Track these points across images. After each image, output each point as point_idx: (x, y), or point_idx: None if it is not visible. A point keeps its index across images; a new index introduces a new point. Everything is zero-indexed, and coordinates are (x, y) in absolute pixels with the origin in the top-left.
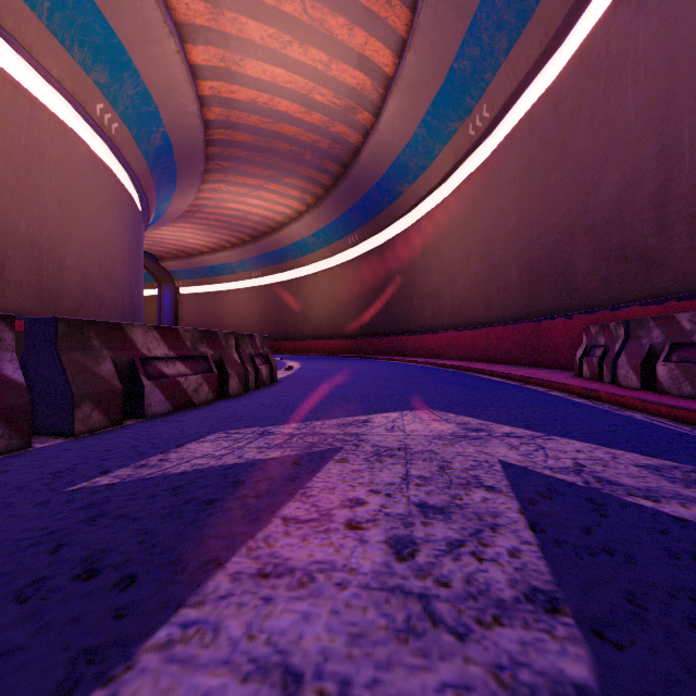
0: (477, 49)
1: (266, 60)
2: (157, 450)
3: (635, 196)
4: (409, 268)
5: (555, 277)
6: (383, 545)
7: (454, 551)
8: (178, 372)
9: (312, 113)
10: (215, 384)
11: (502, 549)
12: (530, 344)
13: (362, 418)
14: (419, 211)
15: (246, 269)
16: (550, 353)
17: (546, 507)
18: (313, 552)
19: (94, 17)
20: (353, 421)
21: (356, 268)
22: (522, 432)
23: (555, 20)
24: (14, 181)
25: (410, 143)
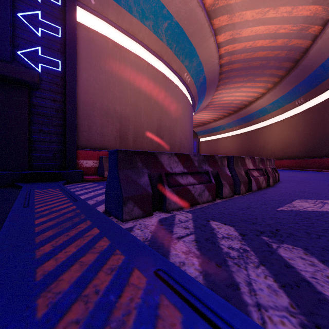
0: None
1: (253, 25)
2: (283, 202)
3: None
4: None
5: None
6: None
7: None
8: (256, 175)
9: (277, 40)
10: (266, 180)
11: None
12: None
13: None
14: None
15: (230, 127)
16: None
17: None
18: None
19: (187, 43)
20: None
21: (301, 118)
22: None
23: None
24: (165, 109)
25: None
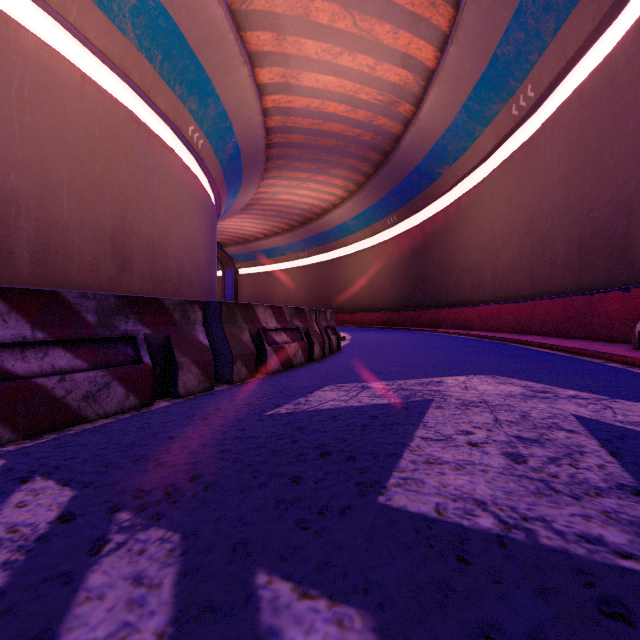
0: (522, 33)
1: (320, 71)
2: (297, 395)
3: None
4: (447, 244)
5: (609, 251)
6: (501, 455)
7: (554, 462)
8: (283, 340)
9: (357, 111)
10: (306, 350)
11: (592, 464)
12: (580, 317)
13: (435, 379)
14: (458, 190)
15: (294, 251)
16: (604, 326)
17: (621, 445)
18: (455, 455)
19: (190, 60)
20: (429, 381)
21: (394, 246)
22: (587, 395)
23: None
24: (138, 194)
25: (450, 127)
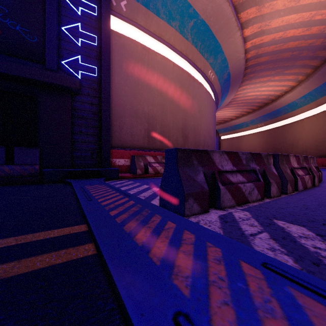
0: None
1: (285, 15)
2: None
3: None
4: None
5: None
6: None
7: None
8: (301, 174)
9: (311, 28)
10: (311, 180)
11: None
12: None
13: None
14: None
15: (254, 123)
16: None
17: None
18: None
19: (212, 40)
20: None
21: None
22: None
23: None
24: (190, 108)
25: None
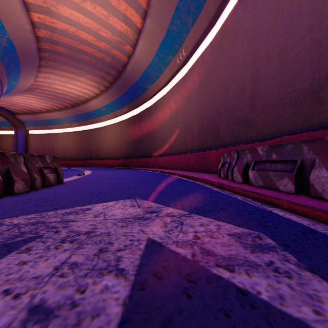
0: (179, 21)
1: (72, 8)
2: None
3: (243, 95)
4: (151, 125)
5: (212, 131)
6: None
7: None
8: None
9: (100, 42)
10: None
11: None
12: (201, 162)
13: (88, 206)
14: (156, 98)
15: (68, 122)
16: (210, 166)
17: (150, 291)
18: None
19: None
20: (79, 209)
21: (126, 124)
22: (177, 212)
23: (212, 12)
24: None
25: (151, 64)
